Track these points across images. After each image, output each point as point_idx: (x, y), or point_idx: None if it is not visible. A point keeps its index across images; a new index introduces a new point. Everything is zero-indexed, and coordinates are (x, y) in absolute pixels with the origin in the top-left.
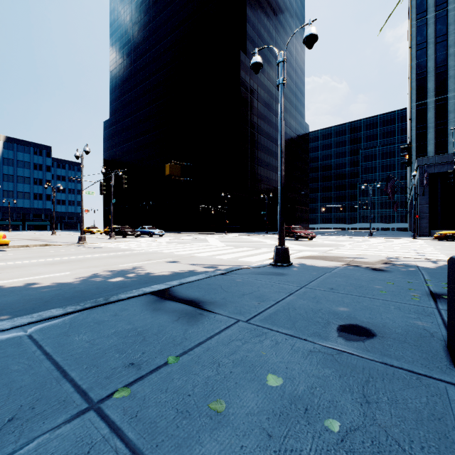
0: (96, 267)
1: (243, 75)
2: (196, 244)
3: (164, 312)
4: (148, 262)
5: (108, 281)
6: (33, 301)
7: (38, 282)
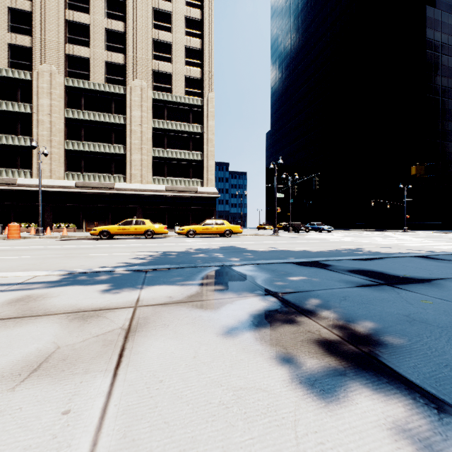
0: (325, 246)
1: (430, 34)
2: (383, 238)
3: (447, 263)
4: (361, 246)
5: (354, 253)
6: (327, 256)
7: (307, 250)
